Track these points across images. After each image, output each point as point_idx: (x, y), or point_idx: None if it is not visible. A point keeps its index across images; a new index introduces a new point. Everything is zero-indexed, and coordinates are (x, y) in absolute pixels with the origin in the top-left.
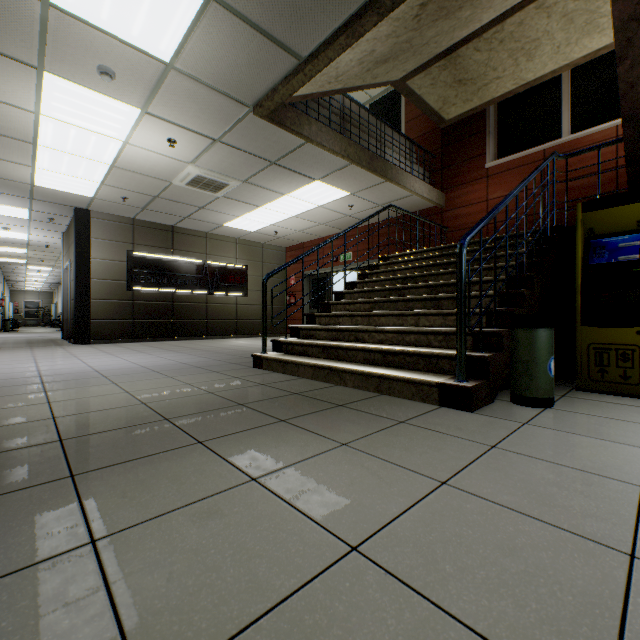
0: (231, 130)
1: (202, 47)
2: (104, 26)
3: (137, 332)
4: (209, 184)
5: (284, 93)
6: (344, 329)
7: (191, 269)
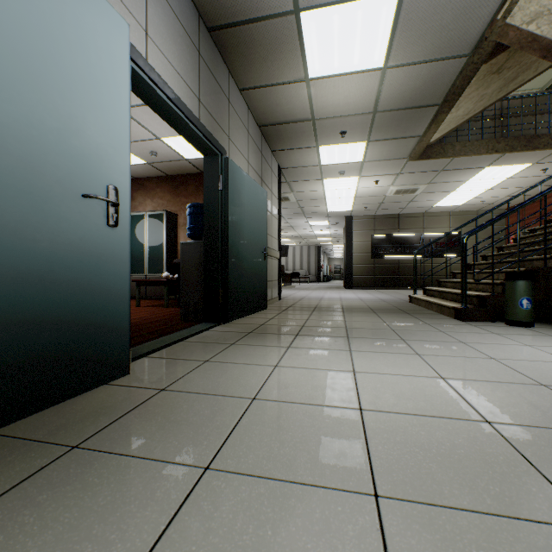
0: (403, 168)
1: (372, 153)
2: (337, 163)
3: (376, 283)
4: (406, 191)
5: (419, 150)
6: (455, 281)
7: (411, 241)
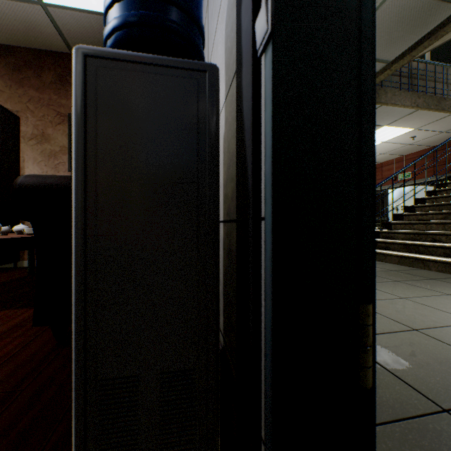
0: None
1: None
2: None
3: None
4: None
5: None
6: (421, 233)
7: None
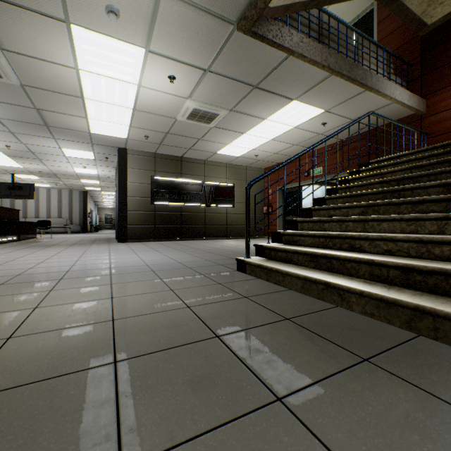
0: (218, 56)
1: None
2: None
3: (157, 234)
4: (203, 116)
5: None
6: (335, 236)
7: (194, 188)
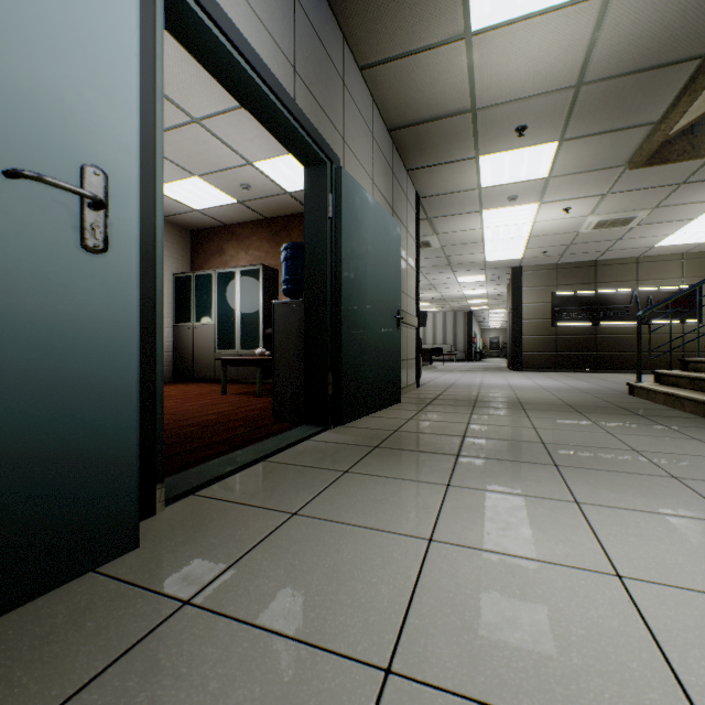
0: (615, 184)
1: (565, 160)
2: (506, 182)
3: (559, 363)
4: (614, 223)
5: (649, 148)
6: None
7: (615, 300)
